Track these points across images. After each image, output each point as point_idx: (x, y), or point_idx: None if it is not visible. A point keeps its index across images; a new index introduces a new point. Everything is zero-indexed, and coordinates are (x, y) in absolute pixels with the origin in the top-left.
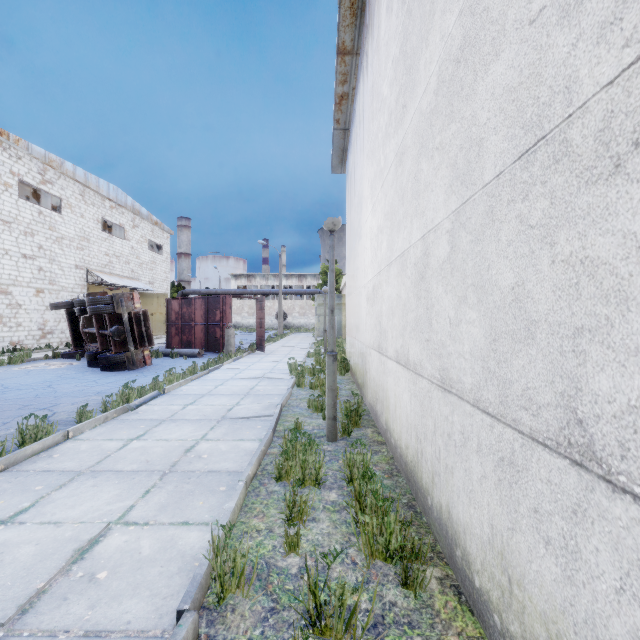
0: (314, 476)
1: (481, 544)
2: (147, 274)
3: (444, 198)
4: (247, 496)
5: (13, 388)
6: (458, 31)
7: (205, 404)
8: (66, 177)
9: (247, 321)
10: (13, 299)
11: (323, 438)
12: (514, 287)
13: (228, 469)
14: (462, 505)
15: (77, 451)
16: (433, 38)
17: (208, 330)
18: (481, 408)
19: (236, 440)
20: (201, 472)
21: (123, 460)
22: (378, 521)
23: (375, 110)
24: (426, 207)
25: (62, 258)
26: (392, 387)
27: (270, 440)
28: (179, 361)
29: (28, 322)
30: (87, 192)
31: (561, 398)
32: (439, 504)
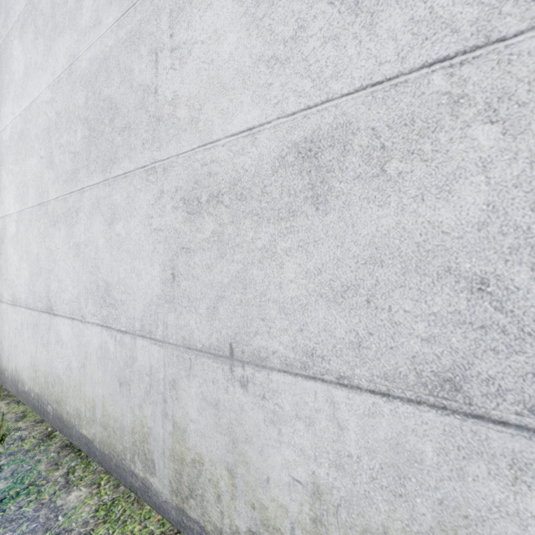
0: None
1: (28, 369)
2: None
3: (14, 202)
4: None
5: None
6: (20, 122)
7: None
8: None
9: None
10: None
11: None
12: (37, 255)
13: None
14: (21, 359)
15: None
16: (9, 106)
17: None
18: (28, 307)
19: None
20: None
21: None
22: None
23: None
24: (5, 200)
25: None
26: None
27: None
28: None
29: None
30: None
31: (47, 294)
32: (12, 370)
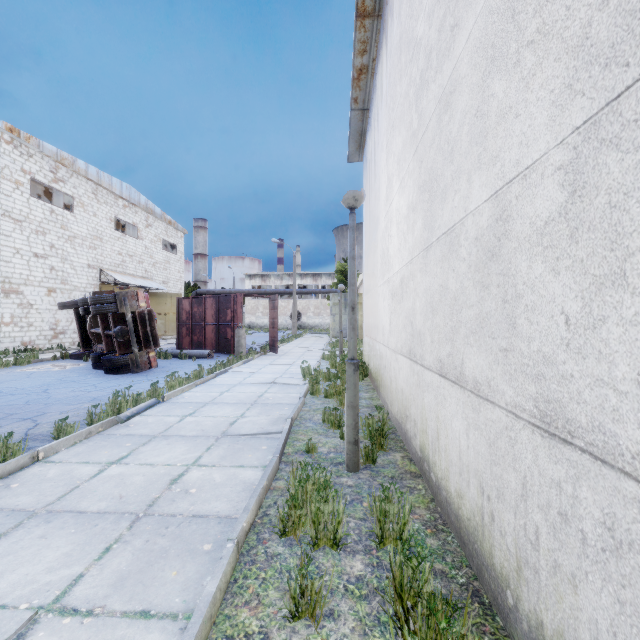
0: (331, 533)
1: None
2: (161, 274)
3: (550, 114)
4: (238, 562)
5: (7, 393)
6: None
7: (206, 415)
8: (78, 175)
9: (261, 321)
10: (24, 299)
11: (341, 466)
12: None
13: (219, 513)
14: None
15: (41, 479)
16: None
17: (219, 330)
18: None
19: (234, 467)
20: (184, 517)
21: (91, 494)
22: (432, 632)
23: (404, 65)
24: (502, 147)
25: (74, 257)
26: (432, 406)
27: (275, 469)
28: (187, 363)
29: (40, 322)
30: (100, 191)
31: None
32: (536, 618)
